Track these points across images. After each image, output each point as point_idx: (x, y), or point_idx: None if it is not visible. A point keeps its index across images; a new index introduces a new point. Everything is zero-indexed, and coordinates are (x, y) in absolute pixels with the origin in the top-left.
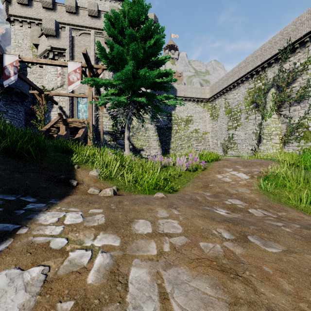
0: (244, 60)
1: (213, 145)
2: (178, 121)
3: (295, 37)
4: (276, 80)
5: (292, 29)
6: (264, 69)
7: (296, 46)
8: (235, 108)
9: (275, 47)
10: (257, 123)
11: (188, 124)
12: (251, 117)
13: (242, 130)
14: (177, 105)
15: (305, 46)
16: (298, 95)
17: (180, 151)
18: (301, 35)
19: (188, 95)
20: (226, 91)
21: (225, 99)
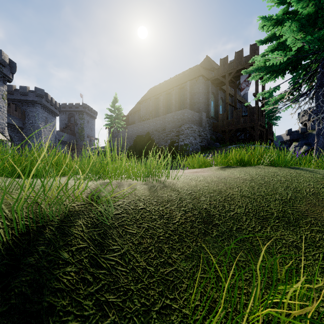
0: None
1: None
2: None
3: None
4: None
5: None
6: None
7: None
8: None
9: None
10: None
11: None
12: None
13: None
14: None
15: None
16: None
17: None
18: None
19: None
20: None
21: None
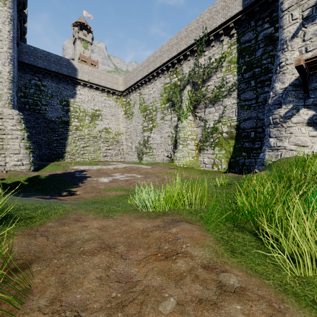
0: (160, 49)
1: (127, 149)
2: (79, 114)
3: (210, 27)
4: (191, 76)
5: (207, 18)
6: (180, 62)
7: (211, 38)
8: (150, 106)
9: (191, 37)
10: (173, 125)
11: (95, 120)
12: (167, 117)
13: (157, 132)
14: (78, 92)
15: (220, 39)
16: (213, 95)
17: (82, 156)
18: (216, 25)
19: (95, 81)
20: (141, 84)
21: (140, 94)
